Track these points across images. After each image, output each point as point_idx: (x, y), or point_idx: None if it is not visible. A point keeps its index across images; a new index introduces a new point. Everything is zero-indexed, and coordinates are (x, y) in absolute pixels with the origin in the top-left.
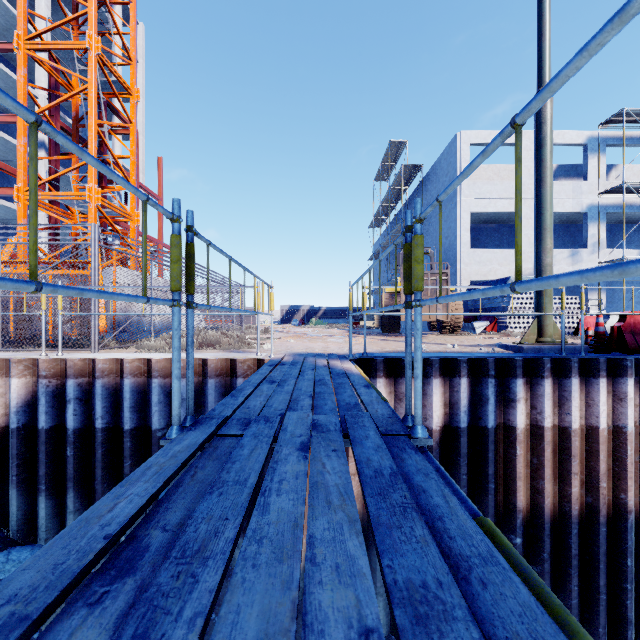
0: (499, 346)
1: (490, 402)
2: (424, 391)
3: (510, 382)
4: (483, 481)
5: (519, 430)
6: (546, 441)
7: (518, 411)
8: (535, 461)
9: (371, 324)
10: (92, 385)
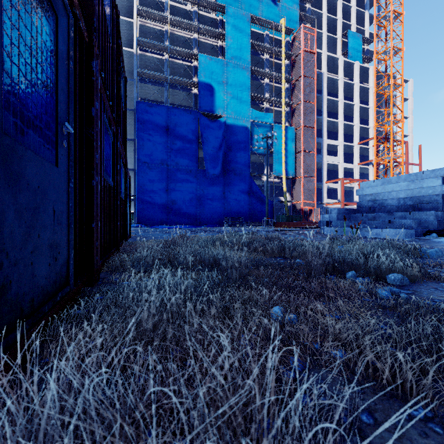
0: None
1: None
2: None
3: None
4: None
5: None
6: None
7: None
8: None
9: None
10: None
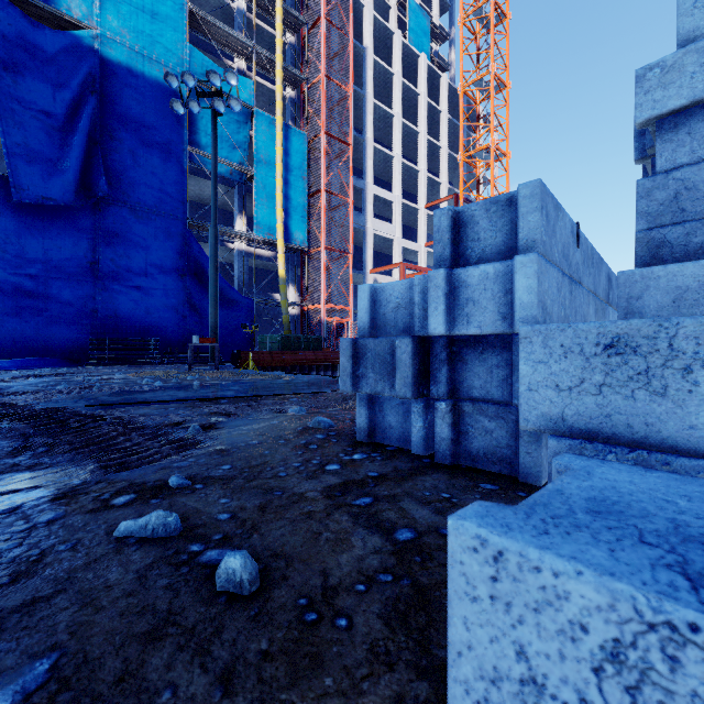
0: None
1: None
2: None
3: None
4: None
5: None
6: None
7: None
8: None
9: None
10: None
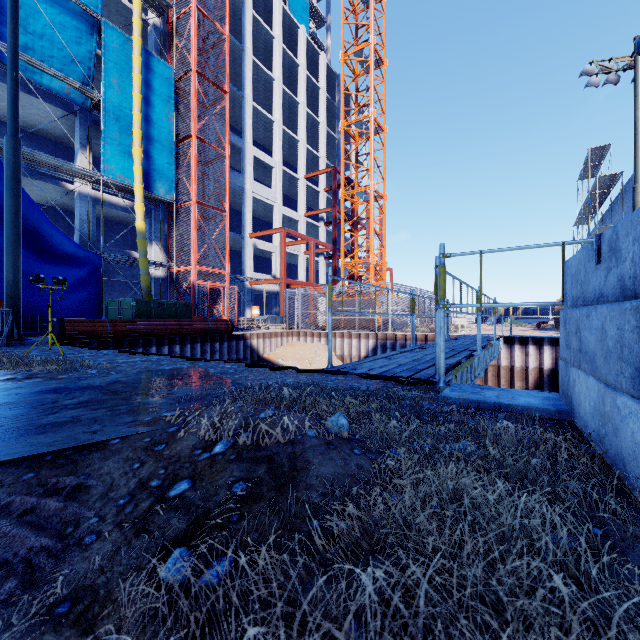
0: None
1: None
2: (540, 352)
3: None
4: None
5: None
6: None
7: None
8: None
9: None
10: (395, 343)
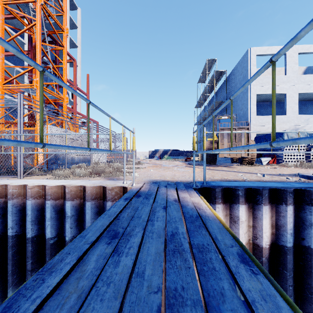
0: (300, 176)
1: None
2: (254, 215)
3: None
4: (306, 291)
5: None
6: None
7: None
8: None
9: (197, 159)
10: (7, 204)
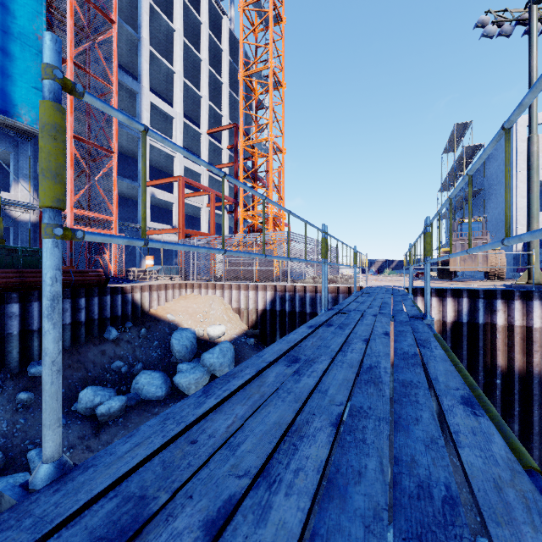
0: (503, 285)
1: (480, 311)
2: (443, 304)
3: (493, 301)
4: (477, 350)
5: (498, 326)
6: (516, 332)
7: (498, 316)
8: (510, 343)
9: (435, 274)
10: (294, 295)
